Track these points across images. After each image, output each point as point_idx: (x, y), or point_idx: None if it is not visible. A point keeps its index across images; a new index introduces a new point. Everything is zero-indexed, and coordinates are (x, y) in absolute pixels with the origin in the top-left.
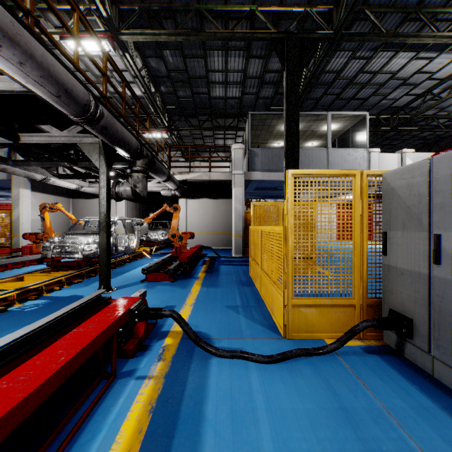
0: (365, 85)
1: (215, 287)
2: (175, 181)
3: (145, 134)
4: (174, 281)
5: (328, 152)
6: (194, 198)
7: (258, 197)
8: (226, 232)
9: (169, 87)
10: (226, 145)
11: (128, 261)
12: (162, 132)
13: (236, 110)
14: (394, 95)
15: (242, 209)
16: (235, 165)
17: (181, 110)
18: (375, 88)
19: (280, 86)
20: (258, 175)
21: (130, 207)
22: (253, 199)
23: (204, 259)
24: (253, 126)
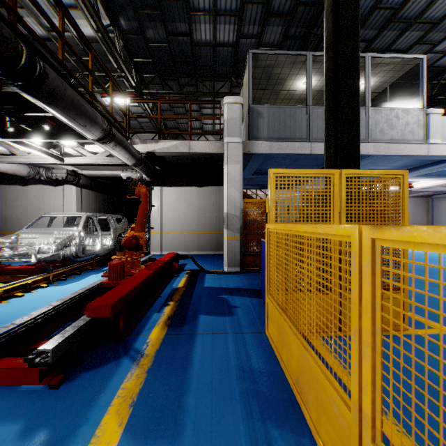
0: (413, 22)
1: (168, 442)
2: (129, 149)
3: (105, 99)
4: (62, 382)
5: (367, 113)
6: (172, 185)
7: (256, 187)
8: (215, 231)
9: (132, 21)
10: (215, 125)
11: (40, 286)
12: (129, 96)
13: (228, 68)
14: (444, 45)
15: (240, 197)
16: (229, 129)
17: (155, 66)
18: (423, 30)
19: (292, 22)
20: (264, 146)
21: (86, 197)
22: (248, 191)
23: (179, 277)
24: (253, 81)
